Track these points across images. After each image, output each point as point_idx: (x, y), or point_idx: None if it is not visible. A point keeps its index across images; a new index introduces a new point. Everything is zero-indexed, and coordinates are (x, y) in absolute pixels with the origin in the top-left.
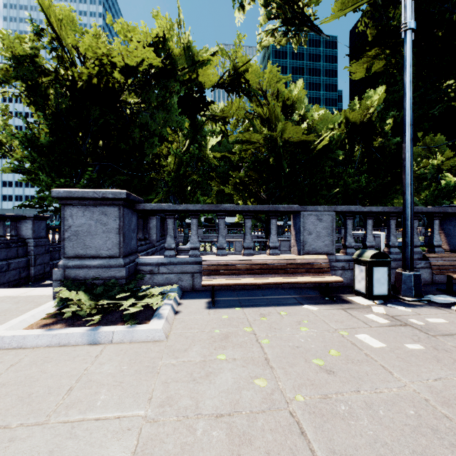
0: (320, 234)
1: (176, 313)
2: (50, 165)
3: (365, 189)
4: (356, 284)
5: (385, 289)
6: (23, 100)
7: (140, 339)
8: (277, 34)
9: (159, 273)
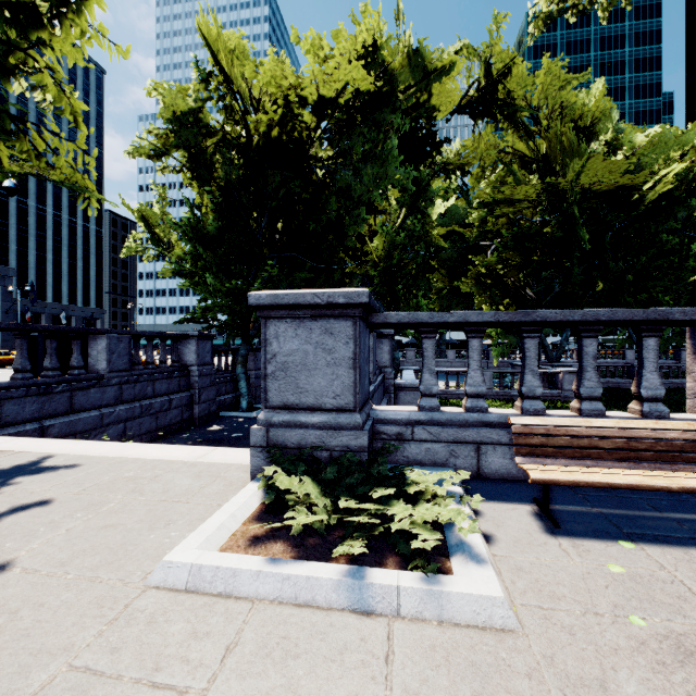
0: None
1: (487, 540)
2: (218, 262)
3: None
4: None
5: None
6: (184, 177)
7: (458, 617)
8: None
9: (414, 439)
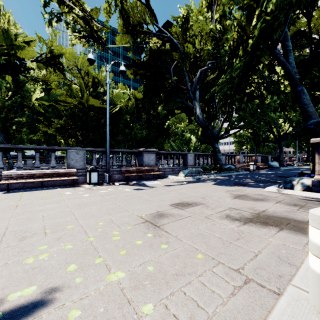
0: (78, 160)
1: None
2: None
3: (146, 138)
4: (87, 180)
5: (96, 180)
6: None
7: None
8: (82, 40)
9: None
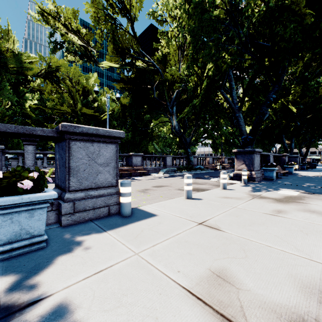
0: None
1: None
2: None
3: (131, 140)
4: None
5: None
6: None
7: None
8: (77, 57)
9: None
